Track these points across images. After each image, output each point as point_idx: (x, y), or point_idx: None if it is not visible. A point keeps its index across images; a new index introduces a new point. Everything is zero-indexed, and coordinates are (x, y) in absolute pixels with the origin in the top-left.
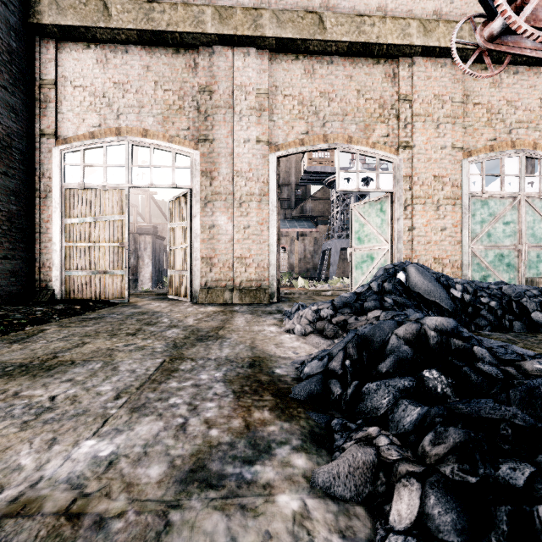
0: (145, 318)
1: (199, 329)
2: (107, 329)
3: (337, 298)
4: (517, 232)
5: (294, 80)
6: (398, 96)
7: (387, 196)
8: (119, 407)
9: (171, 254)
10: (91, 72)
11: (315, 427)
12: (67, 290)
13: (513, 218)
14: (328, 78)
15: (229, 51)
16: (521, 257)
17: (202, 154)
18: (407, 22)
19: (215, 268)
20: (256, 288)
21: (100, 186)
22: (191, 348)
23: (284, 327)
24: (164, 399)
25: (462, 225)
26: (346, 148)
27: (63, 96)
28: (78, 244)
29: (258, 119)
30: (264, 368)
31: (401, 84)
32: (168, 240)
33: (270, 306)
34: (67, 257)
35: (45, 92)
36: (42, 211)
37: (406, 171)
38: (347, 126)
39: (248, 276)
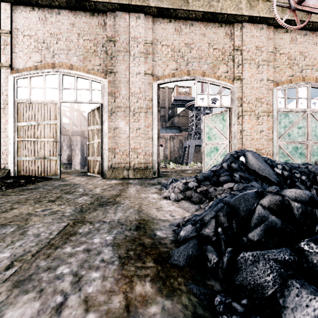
0: (66, 189)
1: (102, 196)
2: (36, 196)
3: (199, 174)
4: (305, 133)
5: (168, 35)
6: (233, 47)
7: (227, 110)
8: (4, 281)
9: (89, 146)
10: (35, 26)
11: (198, 306)
12: (19, 170)
13: (303, 124)
14: (190, 34)
15: (126, 15)
16: (308, 149)
17: (109, 81)
18: (239, 0)
19: (117, 155)
20: (144, 168)
21: (41, 101)
22: (93, 212)
23: (163, 194)
24: (53, 268)
25: (273, 129)
26: (201, 79)
27: (16, 42)
28: (26, 139)
29: (145, 60)
30: (147, 231)
31: (236, 39)
32: (88, 138)
33: (153, 179)
34: (19, 148)
35: (3, 38)
36: (2, 117)
37: (238, 94)
38: (202, 65)
39: (139, 160)
